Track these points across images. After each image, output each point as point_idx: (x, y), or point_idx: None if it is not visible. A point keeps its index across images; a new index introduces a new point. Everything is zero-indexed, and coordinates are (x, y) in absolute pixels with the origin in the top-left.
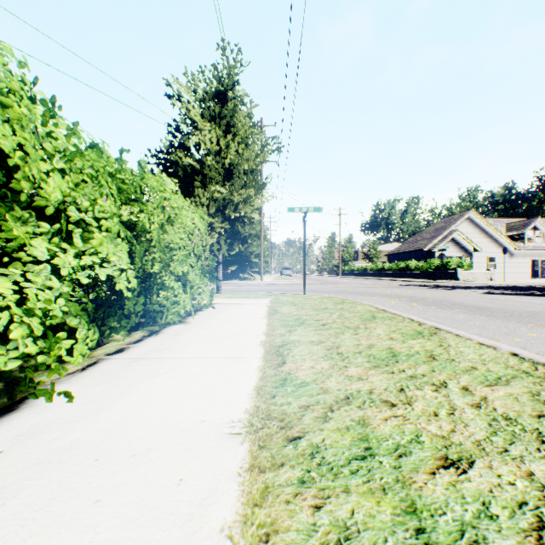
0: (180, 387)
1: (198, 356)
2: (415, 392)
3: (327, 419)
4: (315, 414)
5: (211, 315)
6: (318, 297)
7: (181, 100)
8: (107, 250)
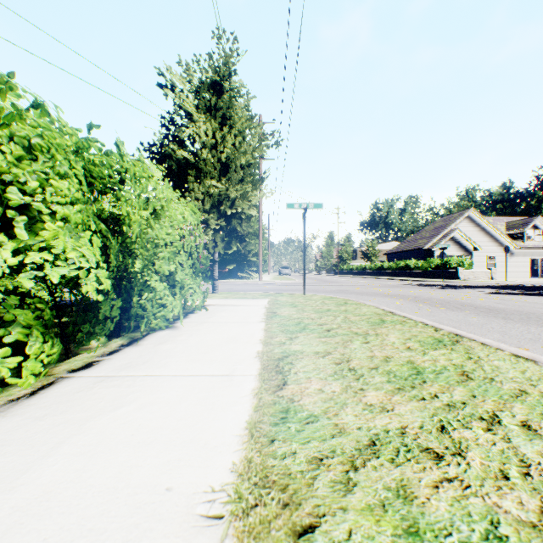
0: (148, 423)
1: (181, 373)
2: (463, 433)
3: (350, 486)
4: (332, 475)
5: (203, 318)
6: (318, 297)
7: (175, 90)
8: (64, 244)
